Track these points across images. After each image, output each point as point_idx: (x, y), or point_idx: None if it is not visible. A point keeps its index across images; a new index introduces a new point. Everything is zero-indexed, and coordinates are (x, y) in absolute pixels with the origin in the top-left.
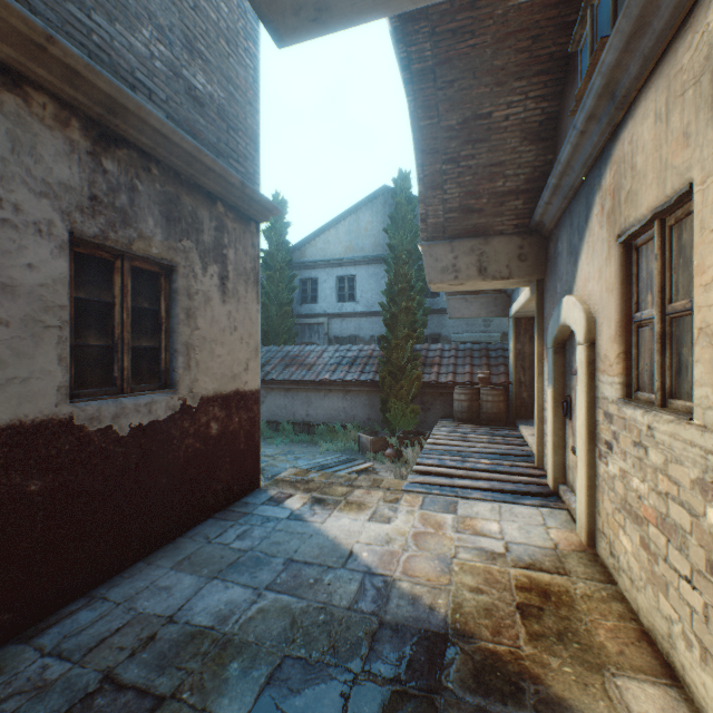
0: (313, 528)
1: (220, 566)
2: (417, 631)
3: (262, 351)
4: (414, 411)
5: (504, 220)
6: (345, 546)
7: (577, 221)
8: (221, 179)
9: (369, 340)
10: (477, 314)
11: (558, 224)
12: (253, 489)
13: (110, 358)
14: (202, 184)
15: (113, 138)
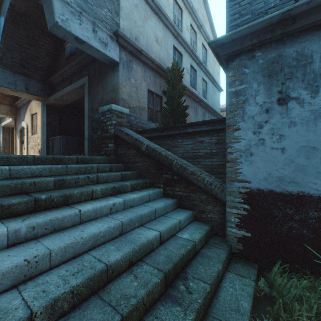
0: None
1: None
2: None
3: None
4: None
5: (6, 101)
6: None
7: (25, 109)
8: None
9: None
10: None
11: (21, 108)
12: None
13: None
14: None
15: None
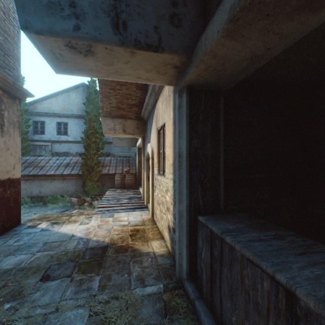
0: (55, 231)
1: (10, 252)
2: (99, 247)
3: None
4: (98, 186)
5: (132, 114)
6: (70, 234)
7: (151, 121)
8: (2, 79)
9: (75, 154)
10: (125, 145)
11: (148, 119)
12: (18, 224)
13: None
14: None
15: None
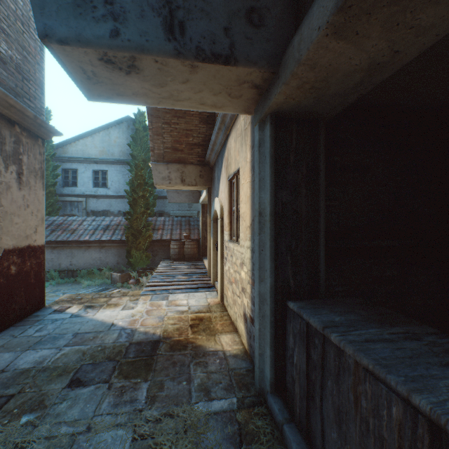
0: (88, 318)
1: (29, 345)
2: (147, 341)
3: None
4: (148, 256)
5: (193, 157)
6: (109, 322)
7: (220, 166)
8: (20, 112)
9: (117, 213)
10: (184, 201)
11: (215, 164)
12: (40, 308)
13: None
14: (5, 114)
15: None
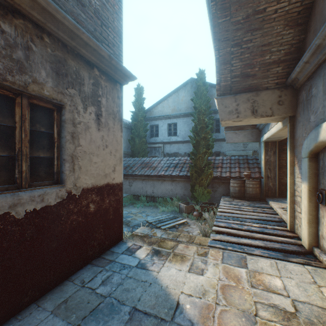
0: (152, 277)
1: (84, 312)
2: None
3: (131, 160)
4: (208, 192)
5: (268, 80)
6: (174, 296)
7: None
8: (95, 52)
9: (183, 155)
10: (241, 140)
11: (312, 76)
12: (118, 241)
13: (13, 164)
14: (82, 54)
15: (10, 9)
